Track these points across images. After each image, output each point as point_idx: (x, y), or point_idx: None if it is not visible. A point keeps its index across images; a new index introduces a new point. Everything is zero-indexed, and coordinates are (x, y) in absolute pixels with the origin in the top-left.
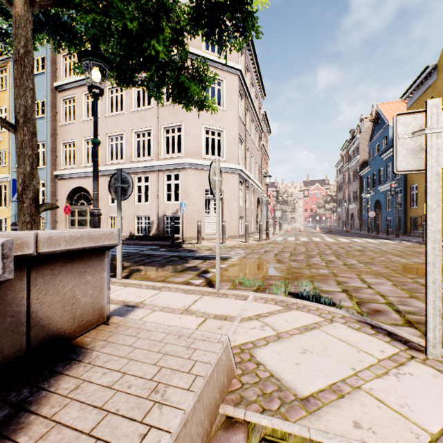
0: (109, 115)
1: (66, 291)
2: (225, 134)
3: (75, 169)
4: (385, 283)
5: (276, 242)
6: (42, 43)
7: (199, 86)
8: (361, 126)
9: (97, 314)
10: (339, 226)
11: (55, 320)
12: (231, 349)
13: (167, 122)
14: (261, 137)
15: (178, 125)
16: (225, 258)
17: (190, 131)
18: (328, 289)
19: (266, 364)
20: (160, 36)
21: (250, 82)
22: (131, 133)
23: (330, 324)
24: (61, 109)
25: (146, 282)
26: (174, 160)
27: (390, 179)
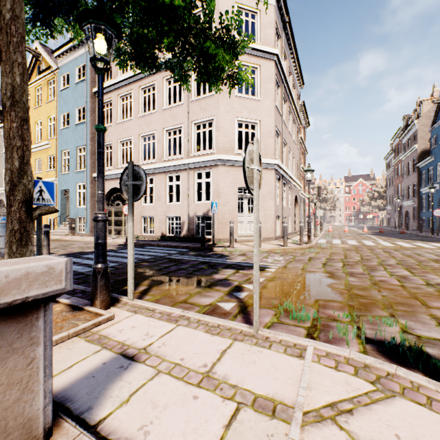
0: (142, 115)
1: None
2: (260, 126)
3: (111, 171)
4: None
5: (319, 246)
6: (61, 32)
7: (230, 51)
8: (419, 110)
9: (15, 438)
10: (389, 226)
11: None
12: None
13: (197, 118)
14: (299, 129)
15: (209, 120)
16: (262, 268)
17: (222, 125)
18: (428, 335)
19: None
20: None
21: (287, 69)
22: (163, 131)
23: None
24: None
25: (161, 307)
26: (205, 157)
27: None
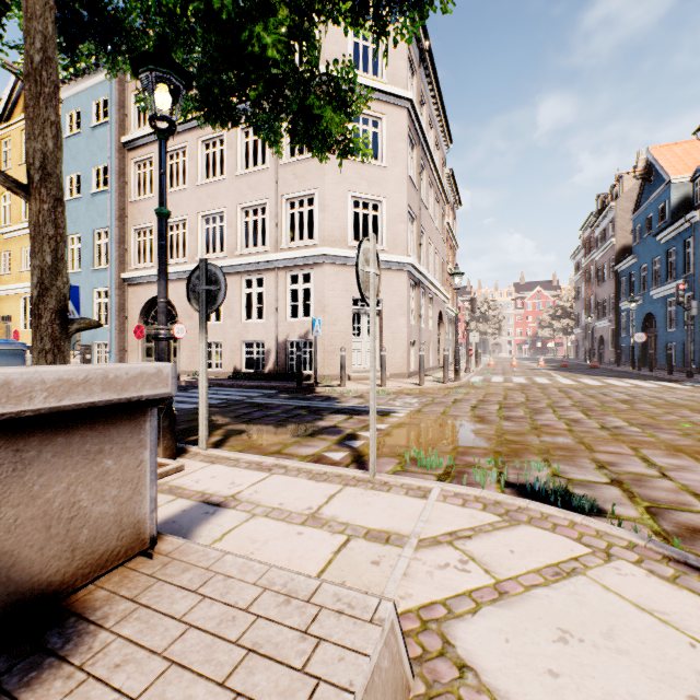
0: (203, 183)
1: (54, 495)
2: (386, 206)
3: (152, 270)
4: (693, 467)
5: (472, 385)
6: (89, 62)
7: (340, 112)
8: (618, 187)
9: (128, 536)
10: (578, 358)
11: (24, 559)
12: (401, 634)
13: (291, 191)
14: (445, 211)
15: (309, 194)
16: (387, 412)
17: (329, 202)
18: (582, 478)
19: (479, 669)
20: (269, 19)
21: (426, 121)
22: (236, 209)
23: (607, 565)
24: (133, 176)
25: (247, 456)
26: (303, 250)
27: (672, 277)
